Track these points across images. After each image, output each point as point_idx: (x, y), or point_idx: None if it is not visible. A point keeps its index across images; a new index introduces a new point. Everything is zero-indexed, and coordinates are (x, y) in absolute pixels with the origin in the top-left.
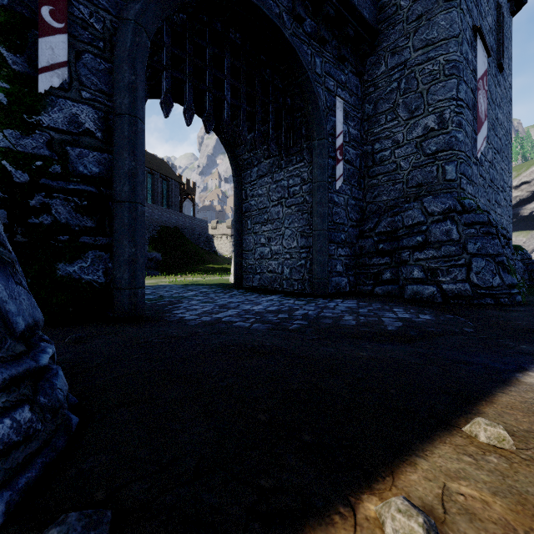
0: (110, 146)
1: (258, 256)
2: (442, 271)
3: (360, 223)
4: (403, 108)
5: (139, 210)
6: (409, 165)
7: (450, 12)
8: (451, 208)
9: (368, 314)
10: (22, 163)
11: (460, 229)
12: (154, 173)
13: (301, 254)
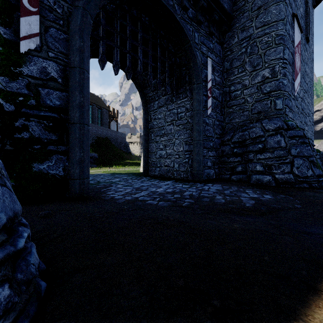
0: (67, 87)
1: (158, 156)
2: (275, 166)
3: (222, 136)
4: (249, 64)
5: (86, 129)
6: (252, 100)
7: (279, 4)
8: (280, 126)
9: (231, 194)
10: (10, 99)
11: (286, 140)
12: (93, 104)
13: (185, 155)
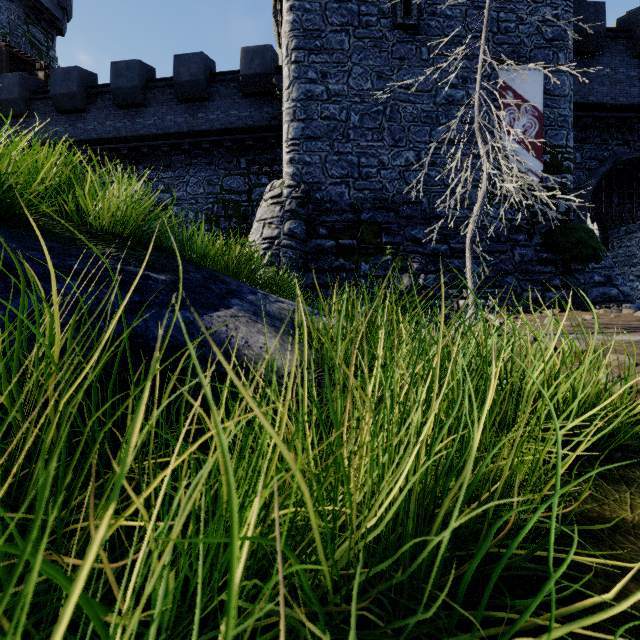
0: None
1: None
2: None
3: None
4: None
5: None
6: None
7: None
8: None
9: None
10: None
11: None
12: None
13: None
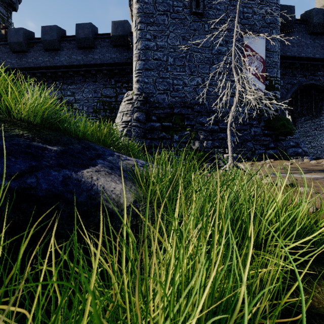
0: None
1: None
2: None
3: None
4: None
5: None
6: None
7: None
8: None
9: None
10: None
11: None
12: None
13: None
